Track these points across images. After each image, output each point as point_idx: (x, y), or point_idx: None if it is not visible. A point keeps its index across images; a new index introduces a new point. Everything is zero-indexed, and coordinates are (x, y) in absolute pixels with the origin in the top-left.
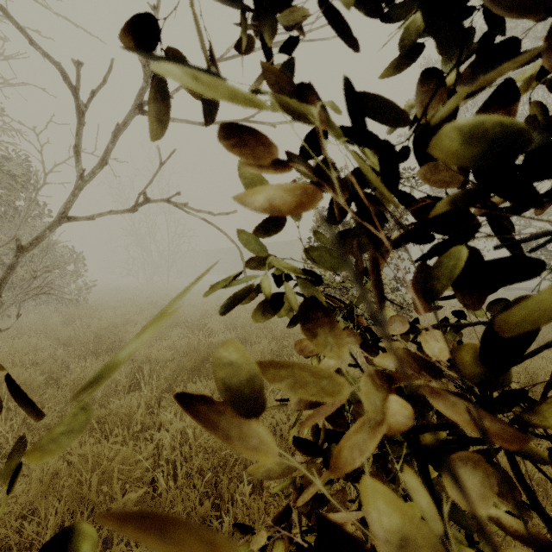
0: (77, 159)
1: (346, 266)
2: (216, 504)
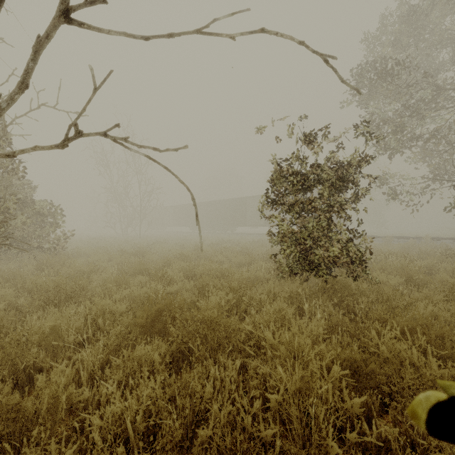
0: None
1: None
2: None
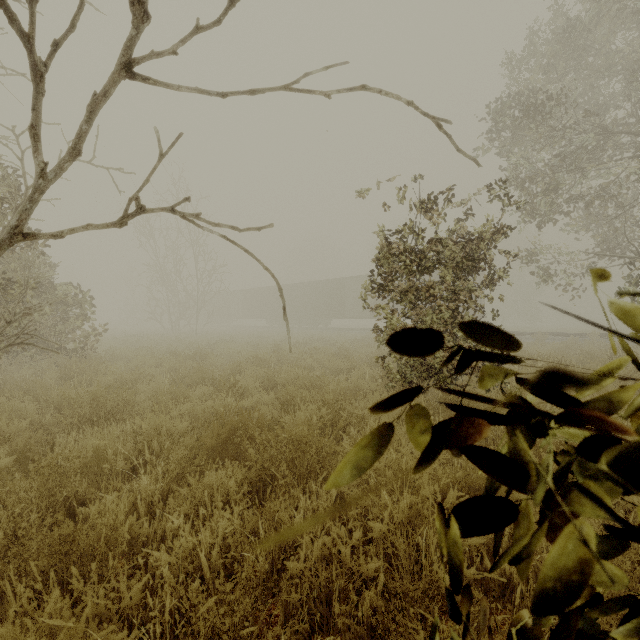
0: (35, 147)
1: None
2: None
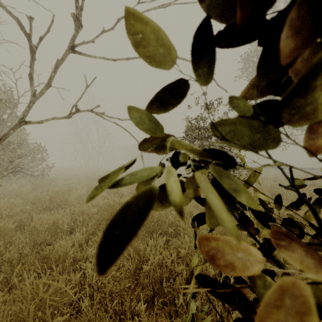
0: (31, 83)
1: (274, 141)
2: (121, 317)
